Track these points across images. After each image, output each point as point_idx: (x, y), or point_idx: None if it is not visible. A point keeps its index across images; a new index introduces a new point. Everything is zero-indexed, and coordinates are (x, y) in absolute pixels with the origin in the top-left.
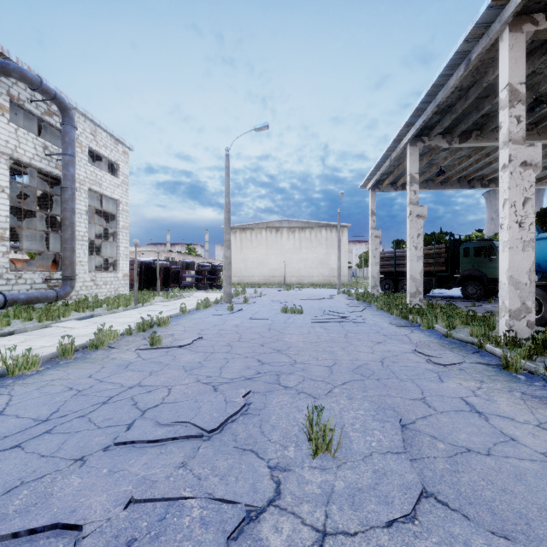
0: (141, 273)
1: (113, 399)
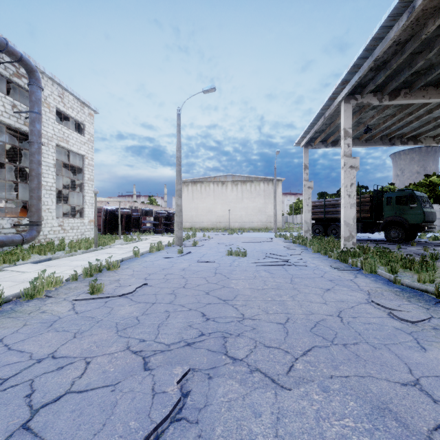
0: (106, 220)
1: (4, 385)
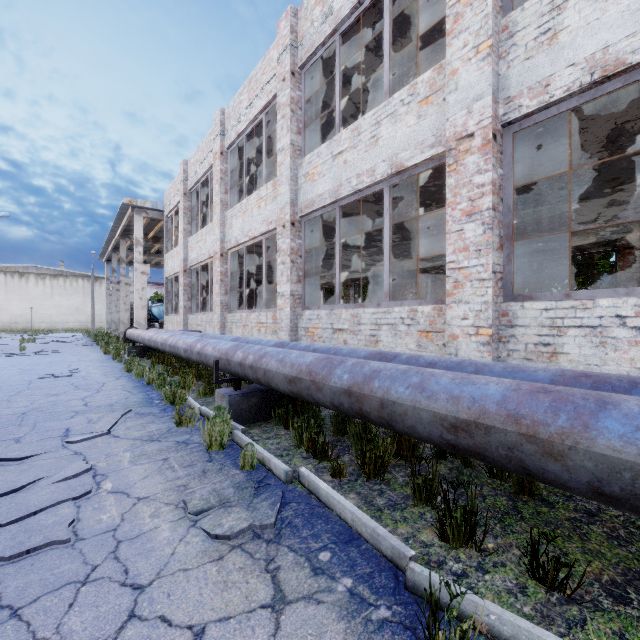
0: None
1: None
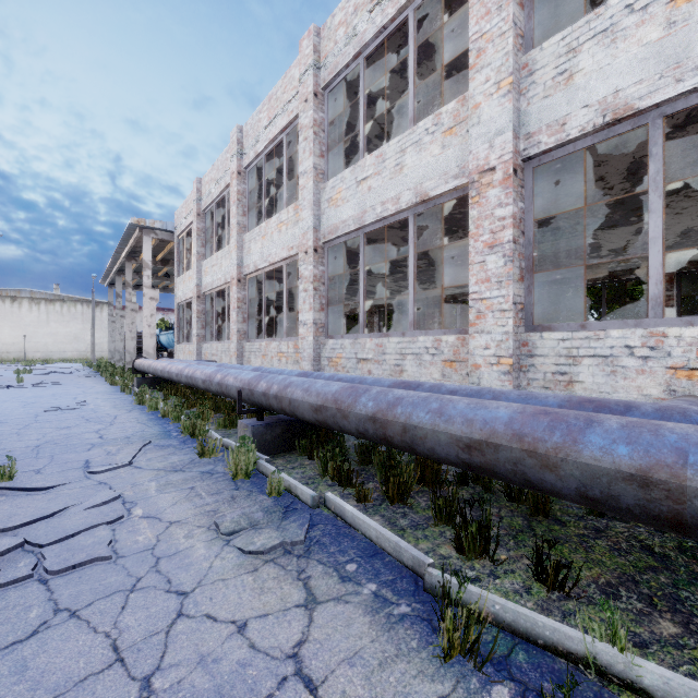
0: None
1: None
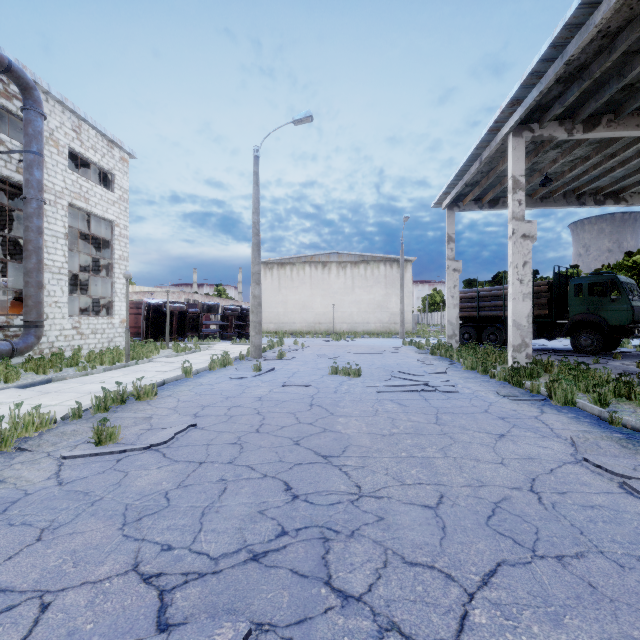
0: (148, 319)
1: None
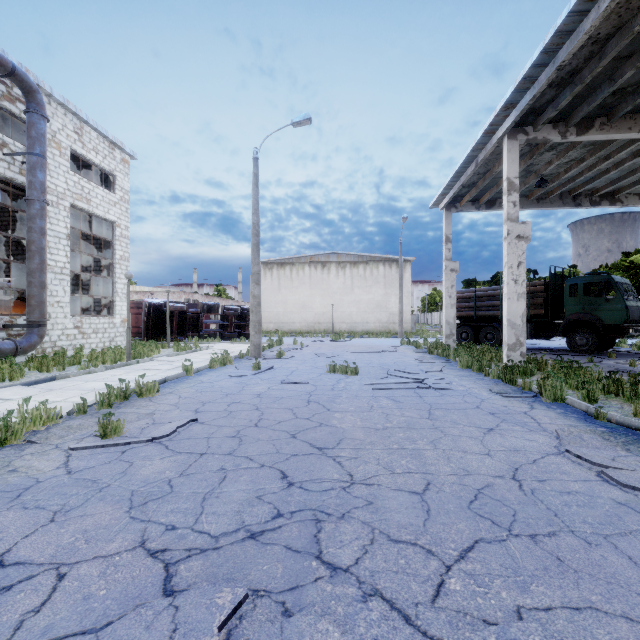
0: (149, 319)
1: None
